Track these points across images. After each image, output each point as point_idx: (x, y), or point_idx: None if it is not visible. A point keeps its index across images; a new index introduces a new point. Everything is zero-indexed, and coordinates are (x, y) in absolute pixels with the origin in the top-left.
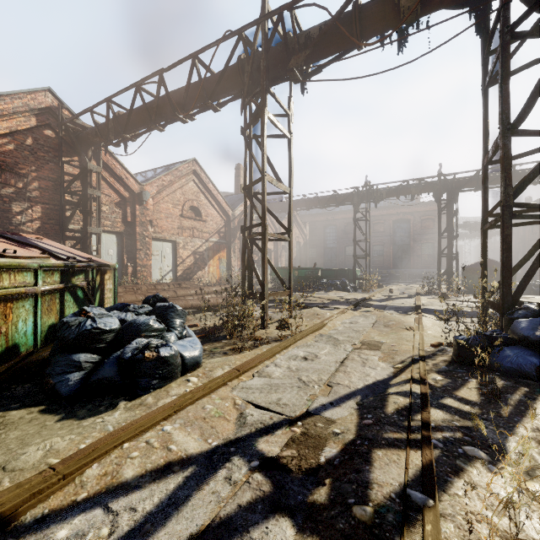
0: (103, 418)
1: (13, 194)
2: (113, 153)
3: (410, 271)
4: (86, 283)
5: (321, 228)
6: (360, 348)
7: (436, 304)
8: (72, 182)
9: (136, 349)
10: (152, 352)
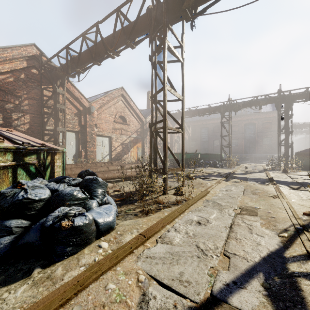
0: (9, 293)
1: (13, 108)
2: (73, 83)
3: (255, 155)
4: (37, 161)
5: (198, 129)
6: (241, 214)
7: (282, 177)
8: (48, 100)
9: (56, 217)
10: (69, 220)
